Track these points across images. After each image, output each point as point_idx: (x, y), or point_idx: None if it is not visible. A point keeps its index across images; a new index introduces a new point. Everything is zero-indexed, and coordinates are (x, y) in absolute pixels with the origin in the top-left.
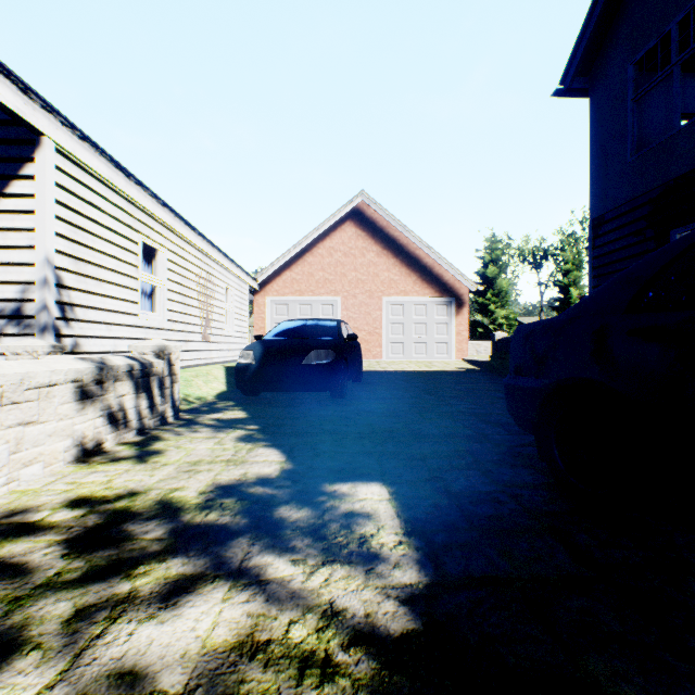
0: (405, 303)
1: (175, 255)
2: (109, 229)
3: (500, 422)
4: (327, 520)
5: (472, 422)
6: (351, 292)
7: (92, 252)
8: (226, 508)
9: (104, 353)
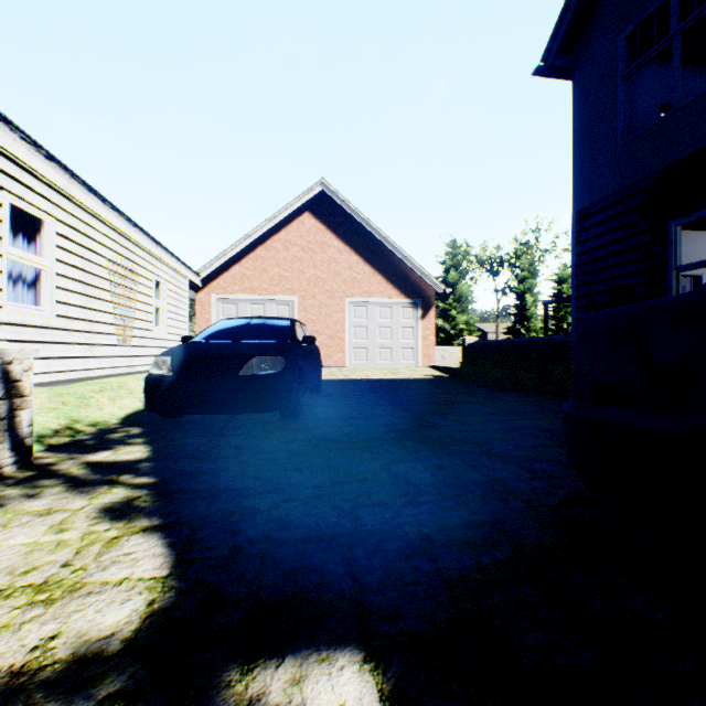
0: (369, 305)
1: (72, 230)
2: None
3: (509, 455)
4: None
5: (474, 457)
6: (310, 291)
7: None
8: None
9: None
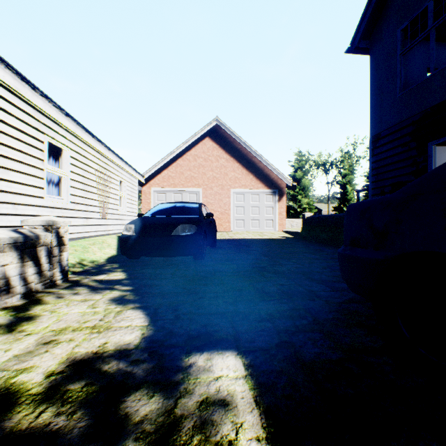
0: (245, 193)
1: (77, 154)
2: (15, 128)
3: (322, 280)
4: (178, 418)
5: (301, 280)
6: (209, 185)
7: None
8: (66, 401)
9: (11, 227)
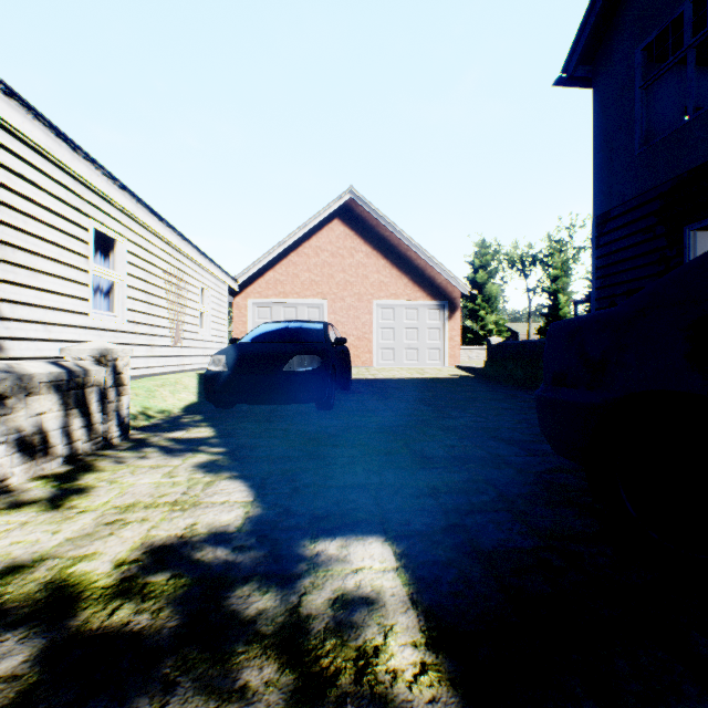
0: (396, 307)
1: (138, 247)
2: (48, 210)
3: (514, 439)
4: (304, 618)
5: (482, 440)
6: (339, 295)
7: (24, 236)
8: (148, 596)
9: (41, 359)
